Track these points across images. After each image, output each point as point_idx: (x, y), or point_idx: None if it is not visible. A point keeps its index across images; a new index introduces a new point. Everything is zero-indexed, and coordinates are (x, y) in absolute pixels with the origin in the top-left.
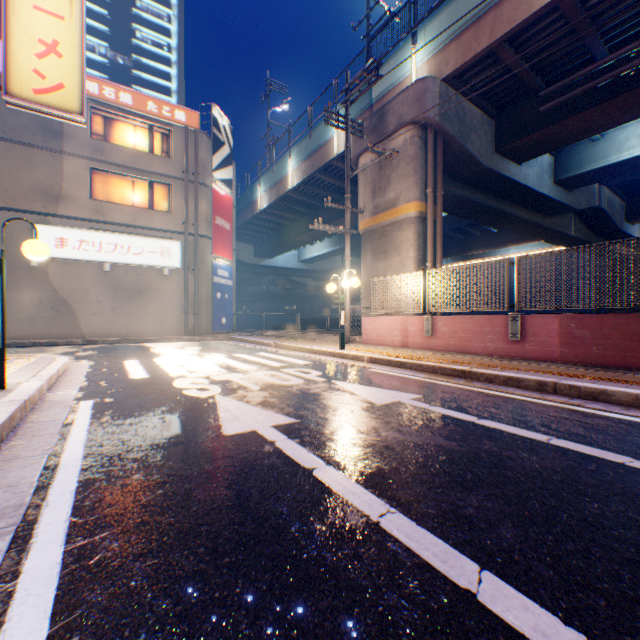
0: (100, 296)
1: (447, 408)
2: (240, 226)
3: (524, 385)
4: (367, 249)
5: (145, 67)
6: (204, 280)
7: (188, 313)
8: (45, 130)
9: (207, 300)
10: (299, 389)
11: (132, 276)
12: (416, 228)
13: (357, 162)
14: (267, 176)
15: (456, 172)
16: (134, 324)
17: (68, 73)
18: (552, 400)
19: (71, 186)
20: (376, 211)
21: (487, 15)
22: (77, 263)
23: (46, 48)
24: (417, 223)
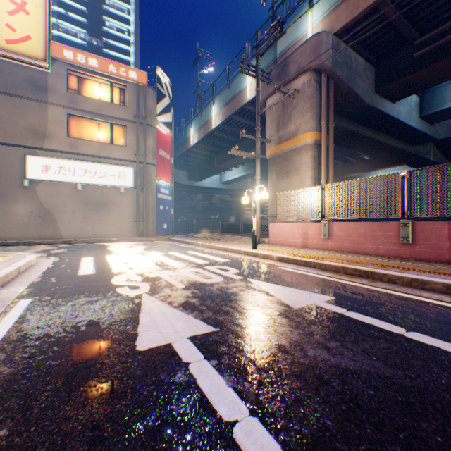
0: (74, 208)
1: (366, 314)
2: (178, 157)
3: (430, 287)
4: (273, 171)
5: (112, 47)
6: (150, 196)
7: (138, 220)
8: (34, 86)
9: (152, 211)
10: (219, 288)
11: (98, 193)
12: (312, 153)
13: (265, 104)
14: (197, 120)
15: (343, 109)
16: (99, 228)
17: (34, 27)
18: None
19: (53, 127)
20: (280, 141)
21: None
22: (57, 184)
23: (16, 7)
24: (313, 149)
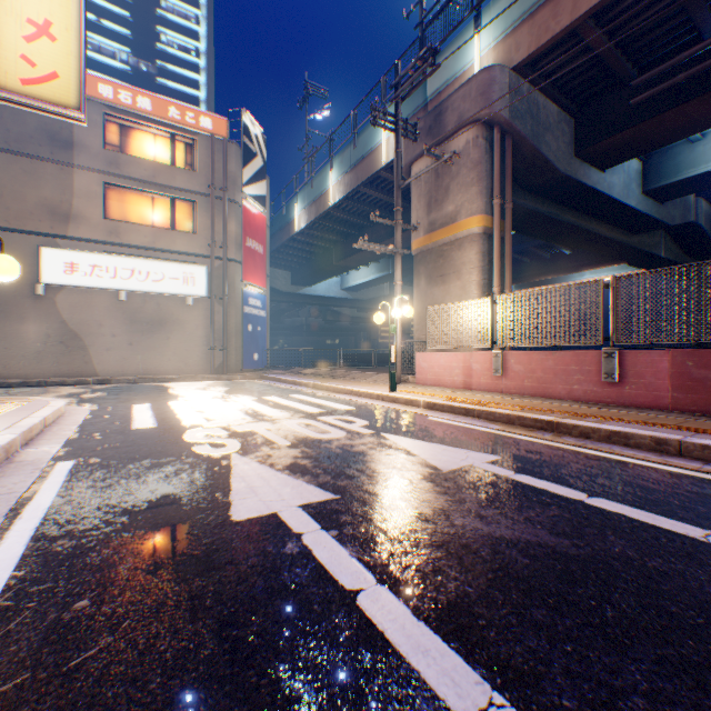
0: (115, 329)
1: (539, 477)
2: (275, 250)
3: (635, 443)
4: (421, 273)
5: (171, 74)
6: (233, 310)
7: (215, 348)
8: (53, 140)
9: (236, 333)
10: (339, 446)
11: (151, 306)
12: (480, 247)
13: (409, 171)
14: (305, 192)
15: (527, 181)
16: (153, 361)
17: (63, 60)
18: (680, 466)
19: (82, 204)
20: (432, 228)
21: None
22: (89, 291)
23: (36, 29)
24: (481, 241)
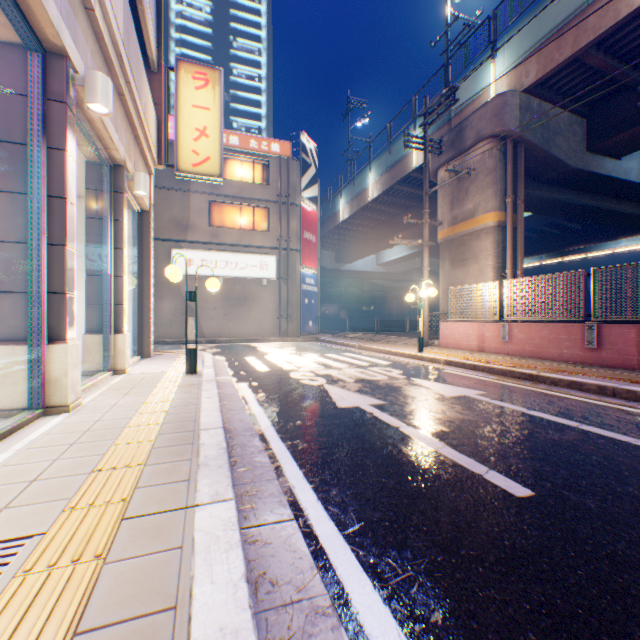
0: (215, 304)
1: (504, 402)
2: (322, 236)
3: (585, 388)
4: (445, 257)
5: (240, 99)
6: (294, 288)
7: (281, 317)
8: None
9: (297, 305)
10: (384, 383)
11: (238, 287)
12: (494, 237)
13: (435, 175)
14: (348, 189)
15: (540, 176)
16: (240, 327)
17: (212, 148)
18: (606, 401)
19: (195, 217)
20: (454, 221)
21: (570, 25)
22: (199, 278)
23: (199, 133)
24: (495, 232)
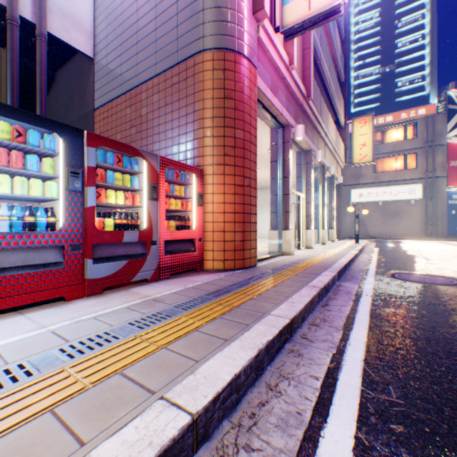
0: (375, 217)
1: None
2: None
3: None
4: None
5: (403, 63)
6: (438, 204)
7: (425, 224)
8: None
9: (440, 216)
10: (447, 252)
11: (391, 206)
12: None
13: None
14: None
15: None
16: (392, 230)
17: (367, 150)
18: None
19: (363, 170)
20: None
21: None
22: (365, 203)
23: (361, 146)
24: None
